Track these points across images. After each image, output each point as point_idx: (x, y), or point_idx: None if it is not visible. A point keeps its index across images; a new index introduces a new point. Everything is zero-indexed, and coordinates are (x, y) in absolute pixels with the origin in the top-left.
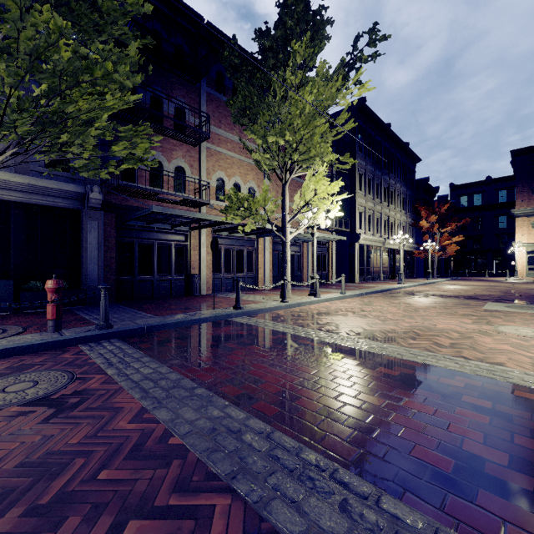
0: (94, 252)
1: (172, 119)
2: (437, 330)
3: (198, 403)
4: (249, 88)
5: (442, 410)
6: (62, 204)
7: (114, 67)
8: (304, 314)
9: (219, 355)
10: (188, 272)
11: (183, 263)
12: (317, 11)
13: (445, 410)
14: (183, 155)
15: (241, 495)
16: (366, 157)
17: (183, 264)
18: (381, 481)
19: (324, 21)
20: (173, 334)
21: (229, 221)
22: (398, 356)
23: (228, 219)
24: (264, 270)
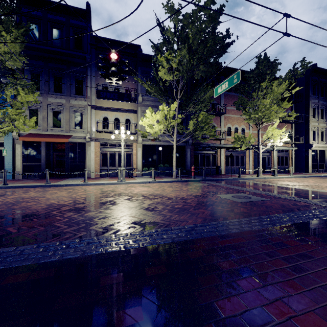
0: (189, 158)
1: (213, 111)
2: (318, 185)
3: (237, 187)
4: (243, 98)
5: (288, 190)
6: (181, 145)
7: (208, 114)
8: (266, 180)
9: (237, 184)
10: (216, 165)
11: (214, 162)
12: (273, 61)
13: (289, 191)
14: (214, 121)
15: (247, 190)
16: (319, 97)
17: (214, 162)
18: (267, 192)
19: (276, 64)
20: (222, 181)
21: (235, 146)
22: (290, 187)
23: (234, 146)
24: (249, 165)
